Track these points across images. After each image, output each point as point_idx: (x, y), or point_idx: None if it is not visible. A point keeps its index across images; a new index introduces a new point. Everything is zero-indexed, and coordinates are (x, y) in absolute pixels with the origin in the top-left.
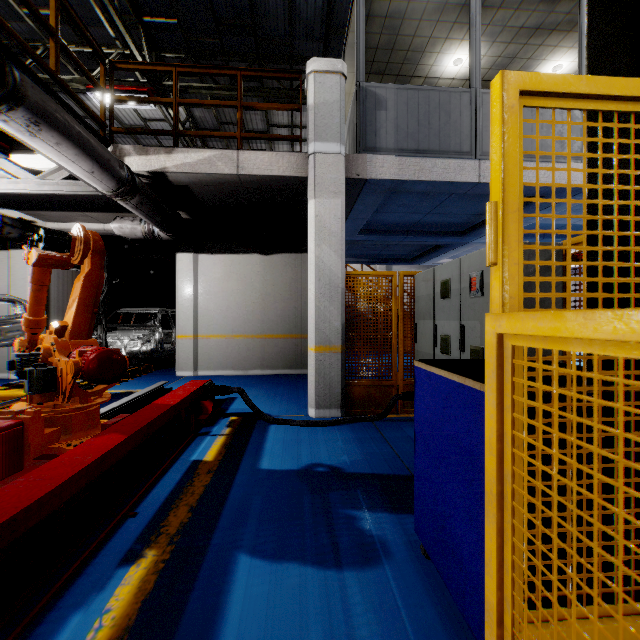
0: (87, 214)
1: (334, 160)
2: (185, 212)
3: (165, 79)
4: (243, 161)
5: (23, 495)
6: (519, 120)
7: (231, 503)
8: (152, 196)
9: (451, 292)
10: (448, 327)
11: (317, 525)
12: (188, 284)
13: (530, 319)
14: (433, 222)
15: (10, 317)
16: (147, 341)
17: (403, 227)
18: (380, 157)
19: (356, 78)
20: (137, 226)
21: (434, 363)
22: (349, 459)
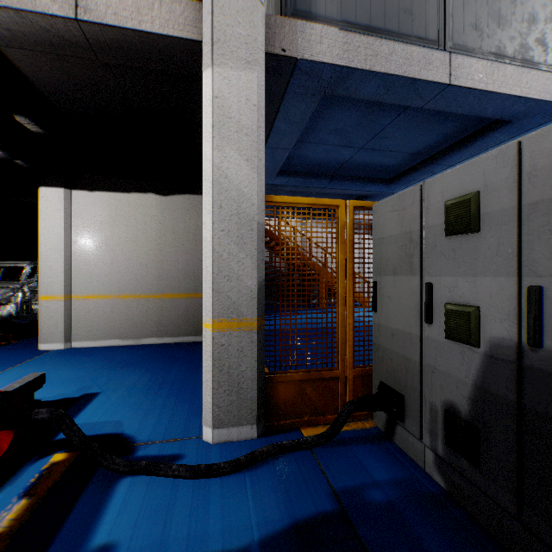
0: None
1: (246, 6)
2: (30, 118)
3: None
4: None
5: None
6: None
7: None
8: None
9: (482, 218)
10: (471, 289)
11: None
12: (56, 228)
13: None
14: (363, 163)
15: None
16: (2, 303)
17: (328, 169)
18: (317, 28)
19: None
20: None
21: None
22: None
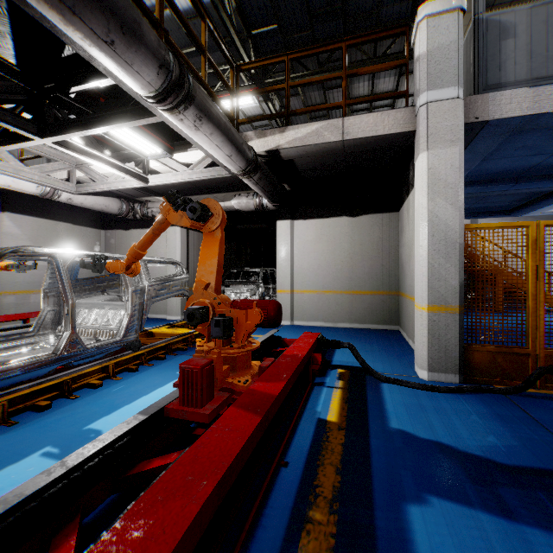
0: (214, 195)
1: (450, 106)
2: (287, 184)
3: (266, 78)
4: (348, 127)
5: (221, 447)
6: None
7: (378, 473)
8: (268, 172)
9: None
10: None
11: (505, 536)
12: (286, 247)
13: None
14: None
15: (173, 275)
16: (253, 294)
17: (512, 174)
18: (506, 93)
19: (473, 12)
20: (250, 200)
21: None
22: (500, 442)
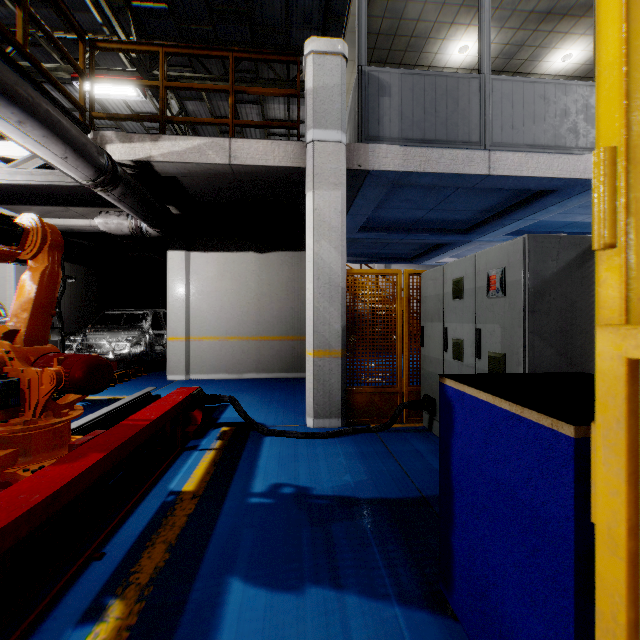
0: (71, 209)
1: (334, 149)
2: (175, 207)
3: (155, 68)
4: (236, 150)
5: None
6: None
7: (217, 539)
8: (137, 188)
9: (464, 292)
10: (461, 330)
11: (318, 570)
12: (179, 283)
13: None
14: (436, 219)
15: None
16: (136, 343)
17: (405, 224)
18: (383, 147)
19: (358, 62)
20: (123, 221)
21: (466, 380)
22: (353, 479)
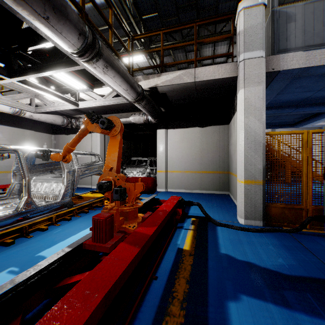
0: (119, 114)
1: (257, 61)
2: (163, 108)
3: (151, 45)
4: (197, 73)
5: (110, 270)
6: None
7: (211, 283)
8: (150, 100)
9: None
10: None
11: (286, 322)
12: (162, 145)
13: None
14: (320, 96)
15: (93, 162)
16: (143, 173)
17: (294, 102)
18: (290, 54)
19: (271, 6)
20: (141, 117)
21: None
22: (285, 262)
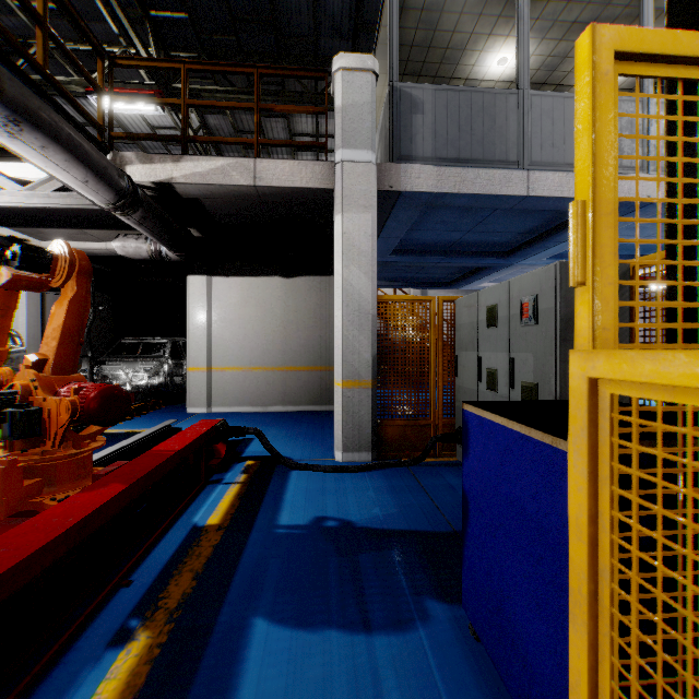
0: (86, 232)
1: (364, 170)
2: (196, 229)
3: (175, 81)
4: (261, 171)
5: None
6: (613, 93)
7: (244, 568)
8: (157, 210)
9: (498, 320)
10: (495, 360)
11: (345, 596)
12: (200, 310)
13: (646, 360)
14: (474, 241)
15: None
16: (155, 374)
17: (441, 247)
18: (416, 167)
19: (389, 77)
20: (142, 245)
21: (487, 406)
22: (382, 512)
